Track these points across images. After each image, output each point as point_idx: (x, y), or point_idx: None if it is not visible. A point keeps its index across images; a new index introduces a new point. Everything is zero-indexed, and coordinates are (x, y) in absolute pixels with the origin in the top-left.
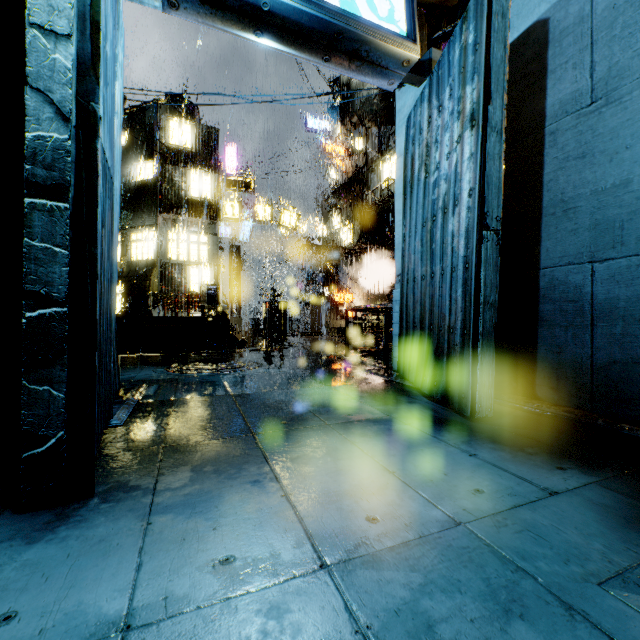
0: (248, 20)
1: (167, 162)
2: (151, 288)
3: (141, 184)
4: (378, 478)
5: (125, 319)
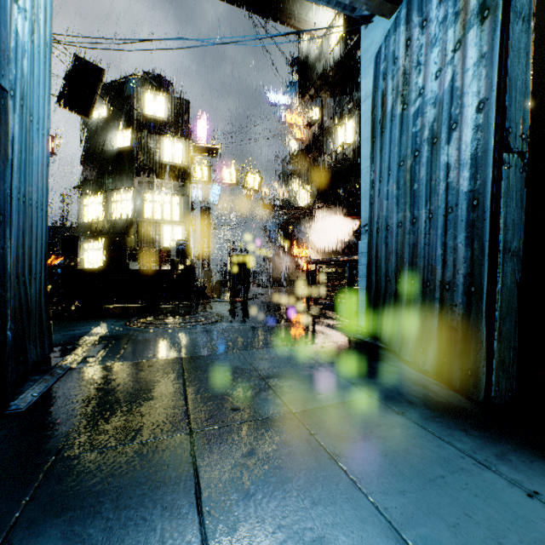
0: None
1: (143, 130)
2: (129, 244)
3: (120, 151)
4: None
5: (98, 272)
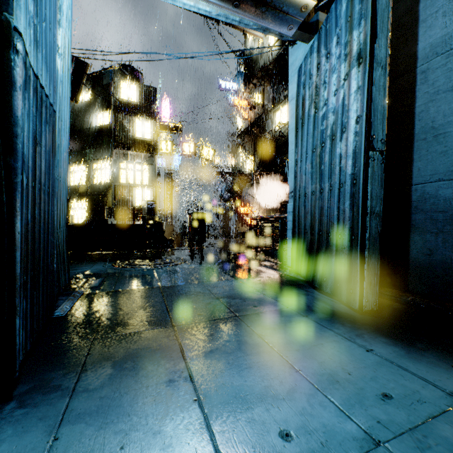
0: None
1: (119, 112)
2: (107, 203)
3: (100, 128)
4: (286, 378)
5: (86, 226)
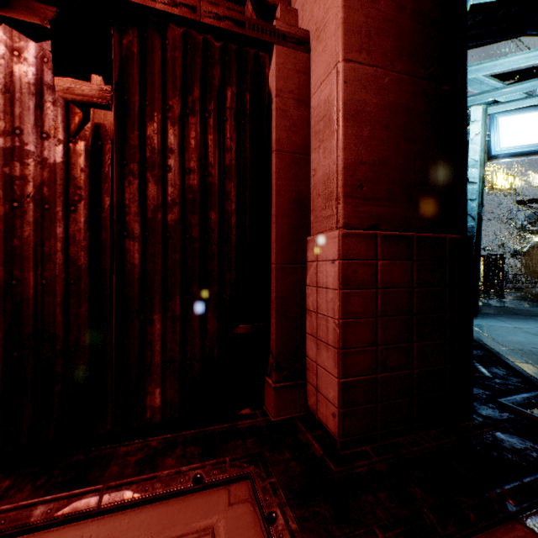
0: (523, 156)
1: None
2: None
3: None
4: None
5: None
